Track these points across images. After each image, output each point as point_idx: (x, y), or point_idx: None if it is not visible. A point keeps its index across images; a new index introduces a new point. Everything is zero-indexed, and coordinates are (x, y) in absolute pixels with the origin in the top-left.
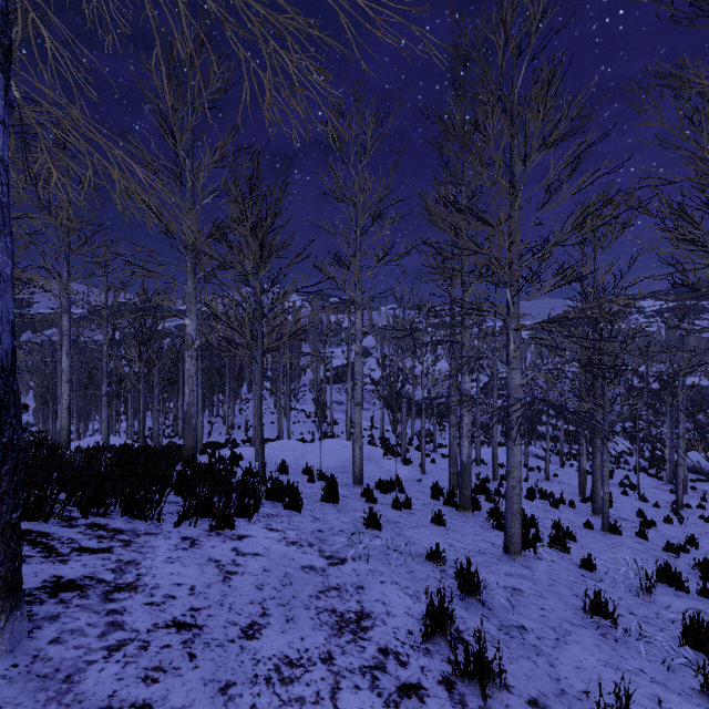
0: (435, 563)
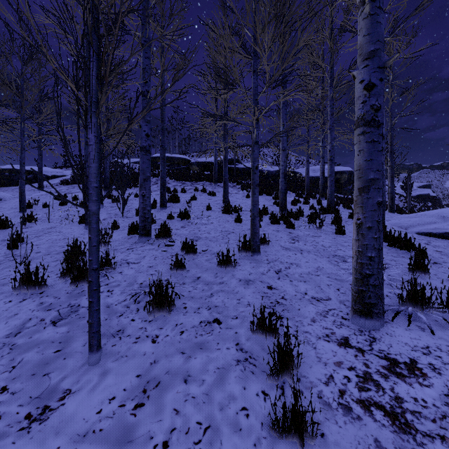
0: None
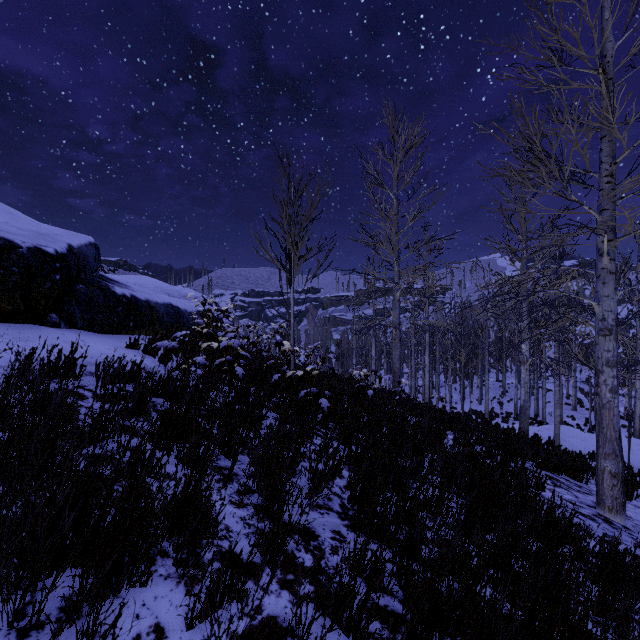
0: None
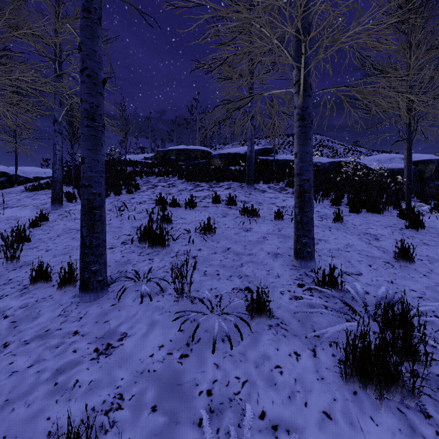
0: (279, 221)
